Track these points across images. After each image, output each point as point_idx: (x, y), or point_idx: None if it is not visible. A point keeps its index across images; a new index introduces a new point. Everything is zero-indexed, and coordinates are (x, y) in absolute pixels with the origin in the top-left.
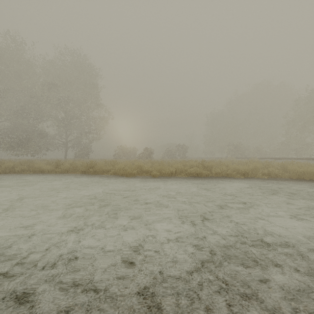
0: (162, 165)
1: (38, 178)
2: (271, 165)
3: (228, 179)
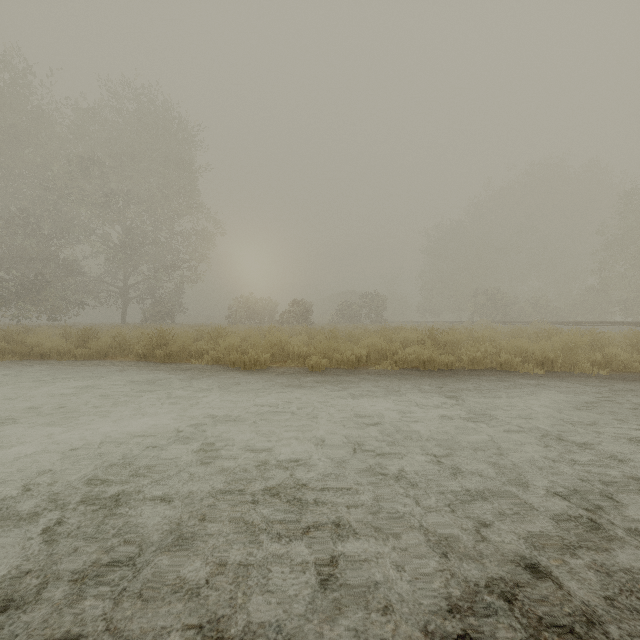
0: (333, 339)
1: (18, 373)
2: (607, 339)
3: (508, 377)
